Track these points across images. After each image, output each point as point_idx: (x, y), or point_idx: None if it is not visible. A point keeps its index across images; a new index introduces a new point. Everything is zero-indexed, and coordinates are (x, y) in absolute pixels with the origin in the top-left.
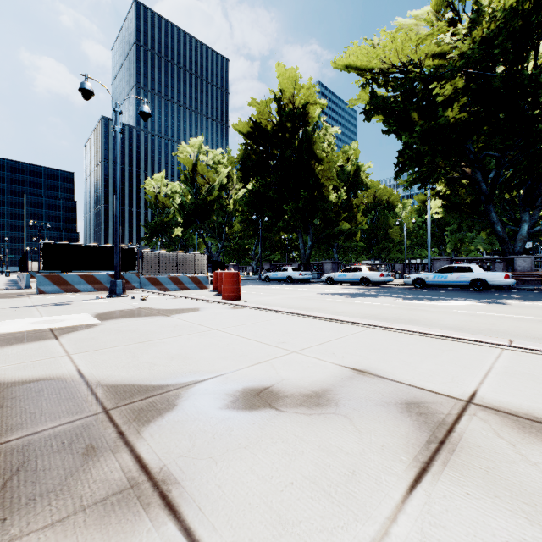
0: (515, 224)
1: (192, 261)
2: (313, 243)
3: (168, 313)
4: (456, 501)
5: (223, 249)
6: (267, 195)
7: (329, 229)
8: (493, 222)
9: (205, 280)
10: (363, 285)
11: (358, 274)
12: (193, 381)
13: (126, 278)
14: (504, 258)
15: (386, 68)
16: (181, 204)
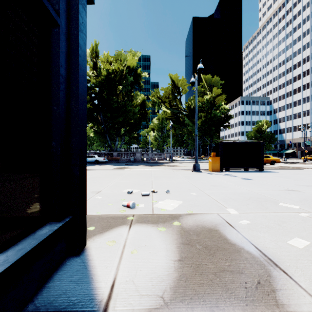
0: (115, 141)
1: None
2: None
3: None
4: None
5: None
6: None
7: None
8: (108, 140)
9: None
10: None
11: None
12: None
13: None
14: (110, 153)
15: None
16: None
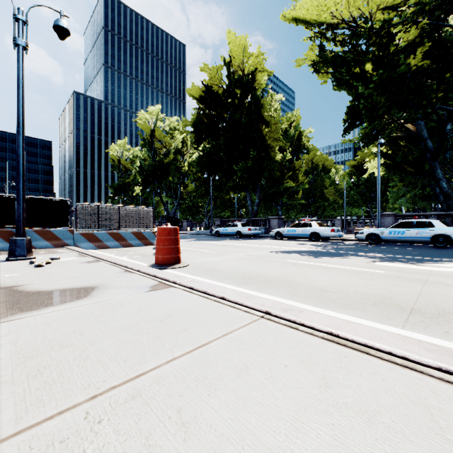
0: None
1: (136, 215)
2: (260, 200)
3: (13, 308)
4: None
5: (179, 206)
6: (217, 156)
7: (275, 188)
8: (438, 178)
9: (150, 236)
10: (313, 241)
11: (308, 230)
12: None
13: (56, 234)
14: (450, 214)
15: (336, 23)
16: (140, 166)
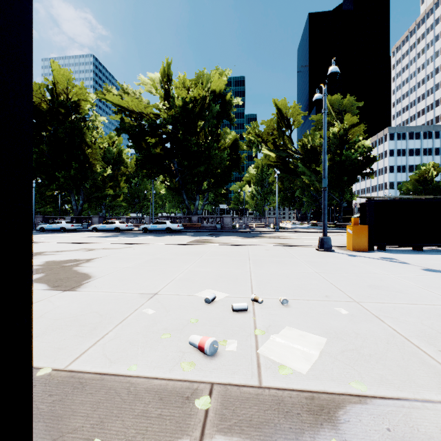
0: (195, 200)
1: None
2: (85, 202)
3: None
4: (88, 252)
5: None
6: (40, 160)
7: (98, 193)
8: (184, 199)
9: None
10: (116, 232)
11: (113, 225)
12: (44, 252)
13: None
14: (188, 217)
15: (130, 109)
16: None
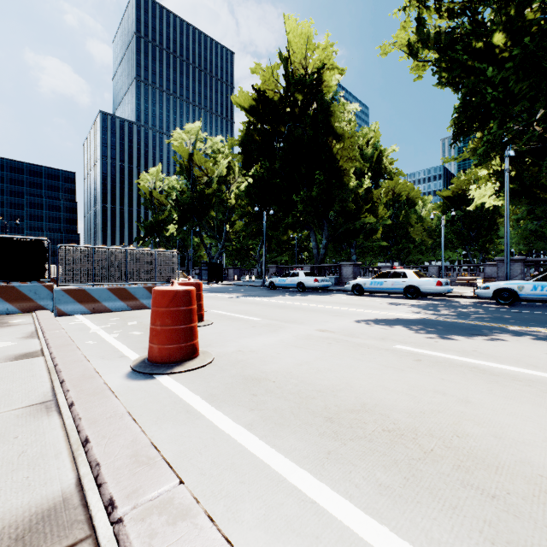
0: None
1: (153, 262)
2: (329, 241)
3: None
4: None
5: (224, 250)
6: (272, 183)
7: (348, 225)
8: None
9: None
10: (409, 298)
11: (401, 282)
12: None
13: (24, 291)
14: None
15: None
16: (176, 199)
